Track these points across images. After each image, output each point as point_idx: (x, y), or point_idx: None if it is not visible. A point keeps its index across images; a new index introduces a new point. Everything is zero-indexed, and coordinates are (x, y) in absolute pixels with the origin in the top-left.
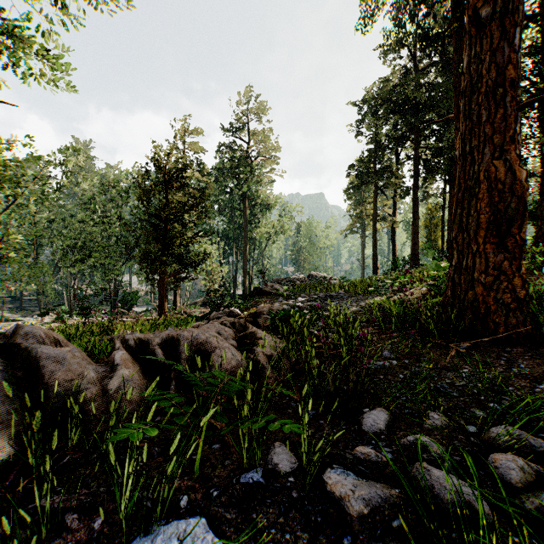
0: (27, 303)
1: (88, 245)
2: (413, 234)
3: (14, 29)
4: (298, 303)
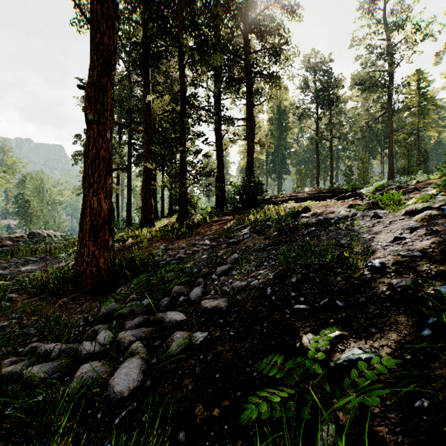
0: None
1: None
2: (128, 201)
3: None
4: None
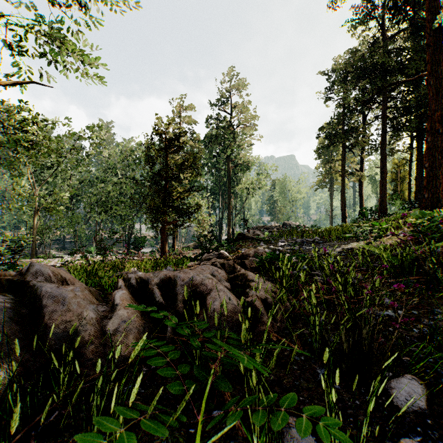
0: (68, 244)
1: (109, 200)
2: (381, 186)
3: (53, 31)
4: (278, 247)
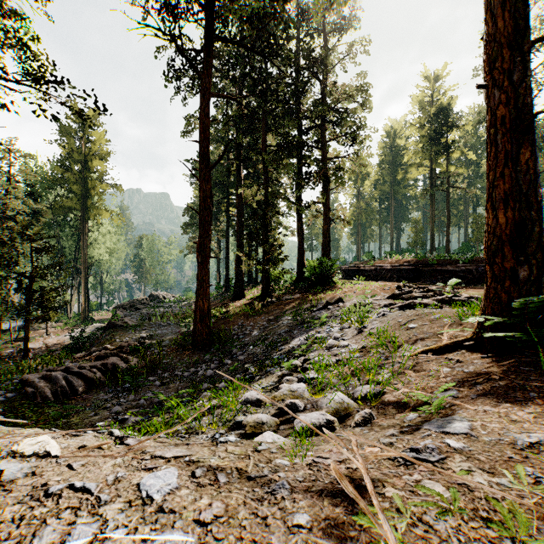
0: None
1: None
2: (226, 269)
3: None
4: (142, 333)
